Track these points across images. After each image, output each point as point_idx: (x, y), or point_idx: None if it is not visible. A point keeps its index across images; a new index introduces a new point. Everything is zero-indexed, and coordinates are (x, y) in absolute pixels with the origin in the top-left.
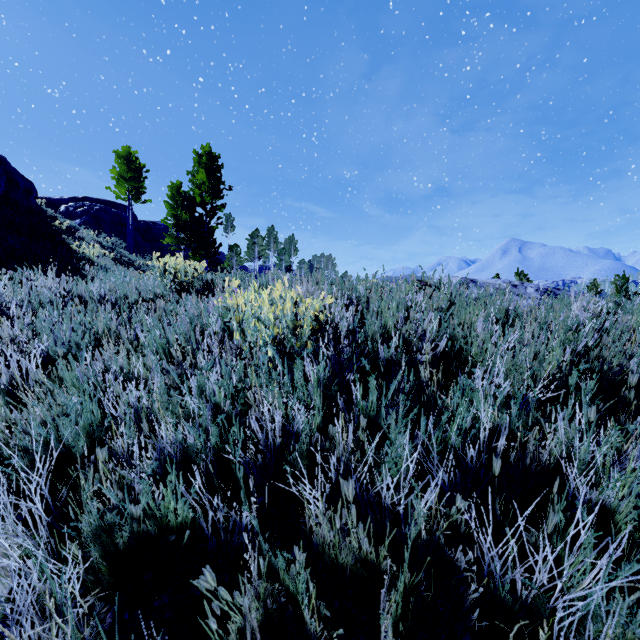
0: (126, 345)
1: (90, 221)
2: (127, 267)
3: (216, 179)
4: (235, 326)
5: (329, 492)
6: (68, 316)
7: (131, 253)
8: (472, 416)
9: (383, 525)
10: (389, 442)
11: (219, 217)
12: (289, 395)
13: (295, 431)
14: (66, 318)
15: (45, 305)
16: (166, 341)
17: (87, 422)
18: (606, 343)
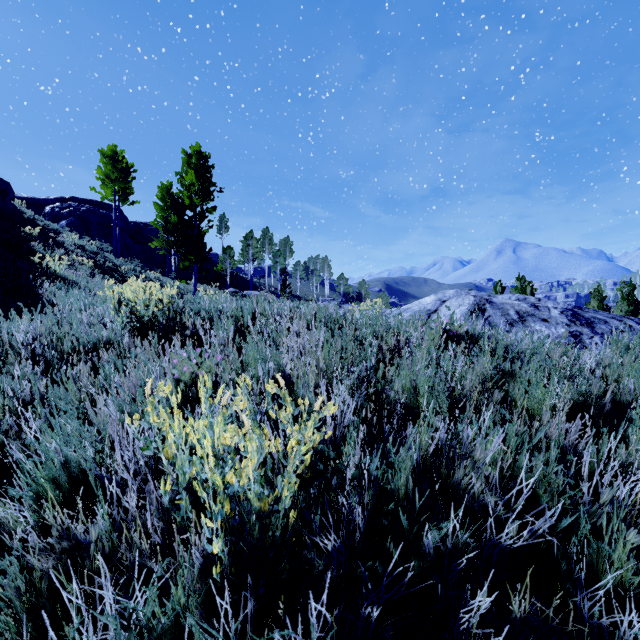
0: None
1: (76, 222)
2: (110, 274)
3: (206, 180)
4: (165, 462)
5: None
6: None
7: (118, 257)
8: None
9: None
10: None
11: (209, 220)
12: None
13: None
14: None
15: None
16: (63, 464)
17: None
18: None
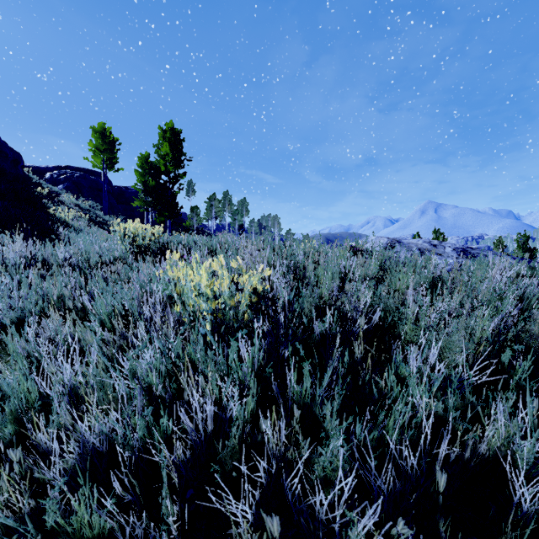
0: (73, 314)
1: (71, 186)
2: (101, 226)
3: (178, 151)
4: (177, 297)
5: (261, 483)
6: (25, 283)
7: (106, 214)
8: (410, 412)
9: (316, 535)
10: (323, 432)
11: (181, 183)
12: (225, 372)
13: (227, 416)
14: (23, 285)
15: (9, 269)
16: (113, 309)
17: (14, 408)
18: (535, 319)
